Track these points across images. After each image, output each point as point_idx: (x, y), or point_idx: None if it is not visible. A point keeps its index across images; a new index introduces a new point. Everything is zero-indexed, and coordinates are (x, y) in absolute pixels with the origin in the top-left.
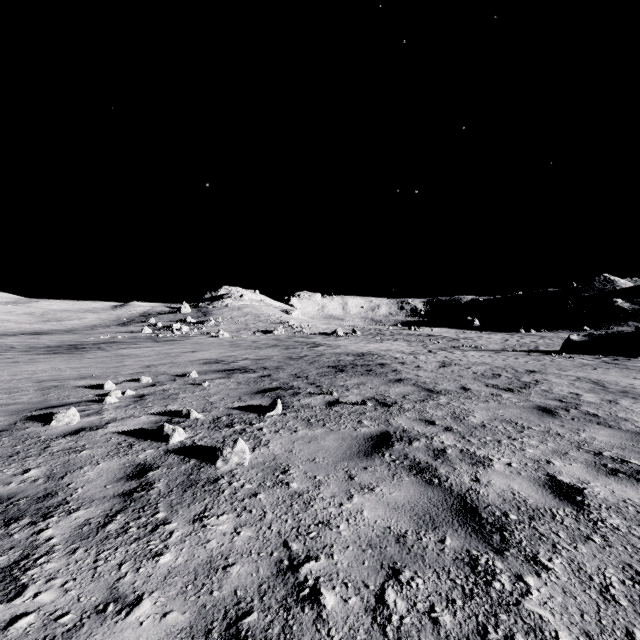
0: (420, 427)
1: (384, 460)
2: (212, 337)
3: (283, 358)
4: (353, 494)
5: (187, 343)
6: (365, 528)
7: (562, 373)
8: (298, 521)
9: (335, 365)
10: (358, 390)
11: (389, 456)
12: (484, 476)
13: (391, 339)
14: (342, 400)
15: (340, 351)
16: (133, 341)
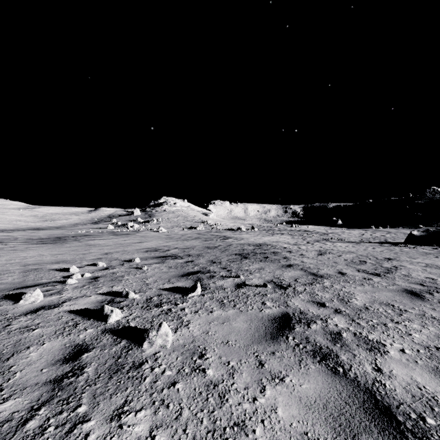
0: (314, 309)
1: (289, 344)
2: (154, 232)
3: (203, 247)
4: (265, 385)
5: (136, 236)
6: (282, 434)
7: (413, 260)
8: (213, 421)
9: (240, 253)
10: (259, 274)
11: (292, 339)
12: (384, 365)
13: (279, 233)
14: (247, 282)
15: (243, 242)
16: (100, 234)
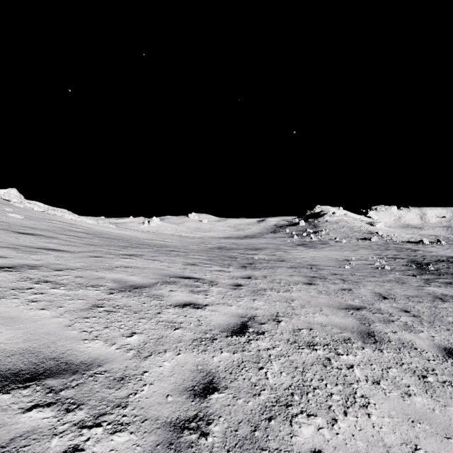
0: None
1: None
2: (337, 242)
3: (406, 255)
4: None
5: (337, 246)
6: None
7: None
8: (449, 273)
9: (437, 260)
10: None
11: None
12: None
13: None
14: (448, 267)
15: (434, 254)
16: (310, 243)
